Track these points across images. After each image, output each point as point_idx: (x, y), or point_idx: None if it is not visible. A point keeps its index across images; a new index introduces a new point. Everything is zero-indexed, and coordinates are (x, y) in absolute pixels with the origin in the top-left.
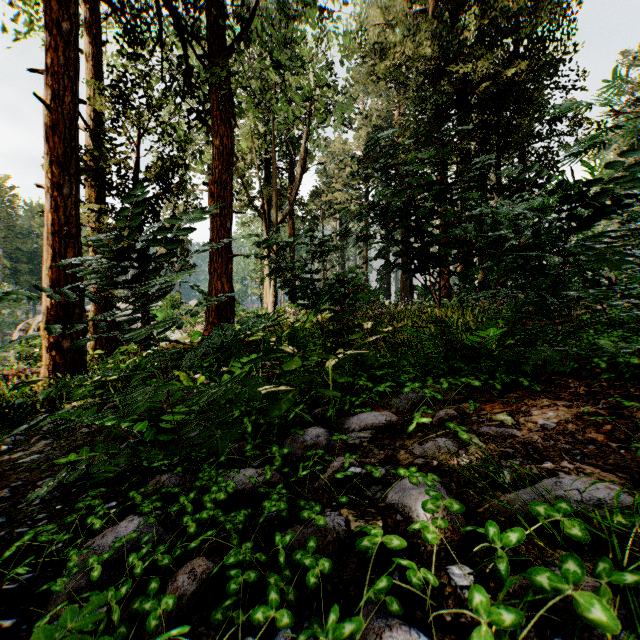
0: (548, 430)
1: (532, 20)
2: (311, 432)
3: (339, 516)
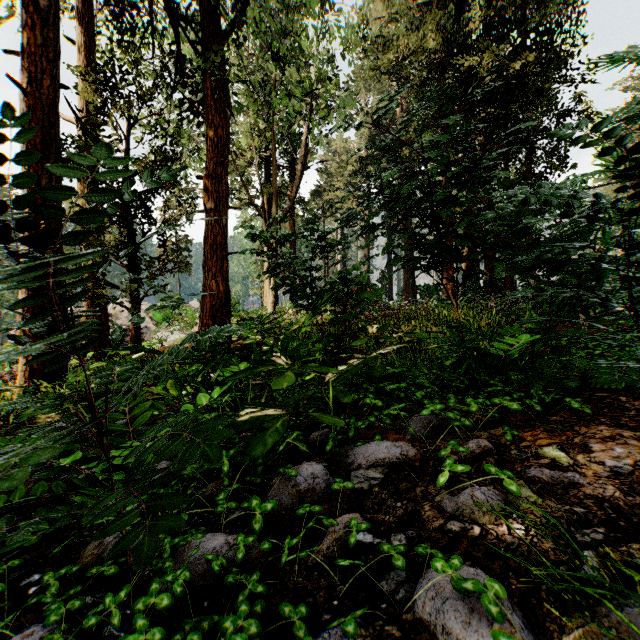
0: (623, 476)
1: (541, 10)
2: (306, 470)
3: (343, 639)
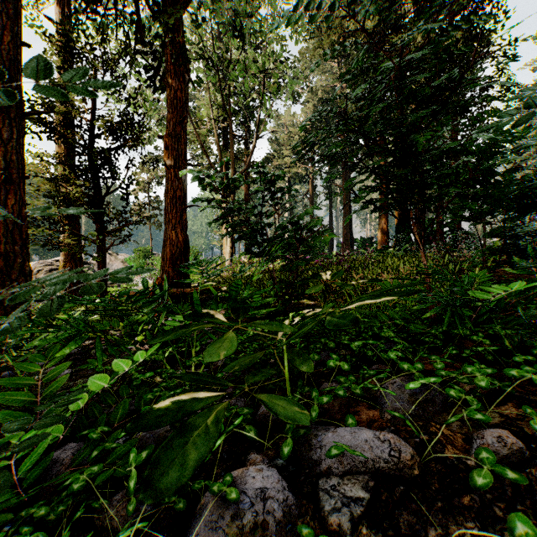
0: None
1: None
2: (252, 483)
3: None
